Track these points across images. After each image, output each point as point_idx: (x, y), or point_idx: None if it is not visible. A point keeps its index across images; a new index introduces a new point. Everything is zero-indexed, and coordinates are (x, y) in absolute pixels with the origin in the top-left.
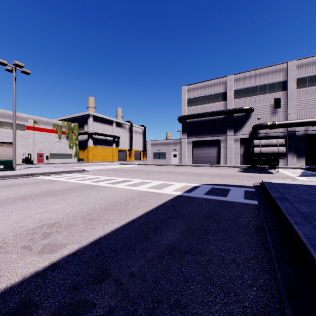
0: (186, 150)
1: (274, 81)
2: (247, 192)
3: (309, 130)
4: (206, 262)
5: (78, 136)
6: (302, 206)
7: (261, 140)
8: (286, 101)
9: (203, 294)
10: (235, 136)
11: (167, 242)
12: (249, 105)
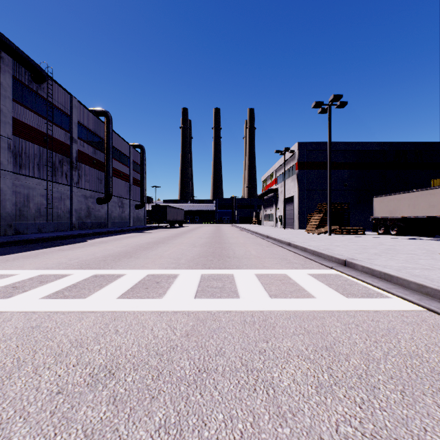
0: None
1: None
2: None
3: None
4: None
5: None
6: None
7: None
8: None
9: None
10: None
11: None
12: None
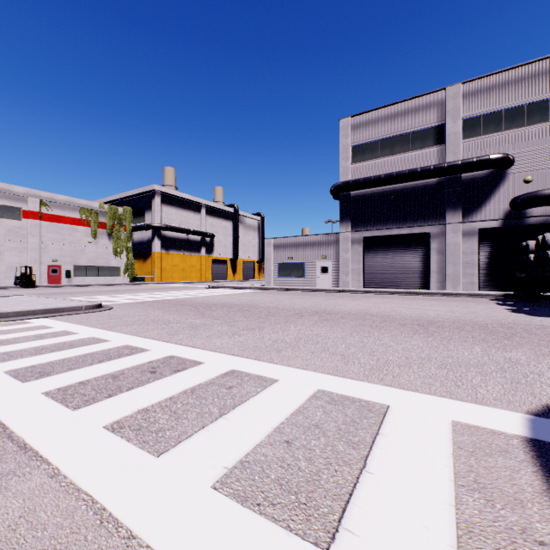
0: (349, 258)
1: None
2: None
3: None
4: None
5: (135, 232)
6: None
7: None
8: None
9: None
10: (466, 223)
11: None
12: (501, 151)
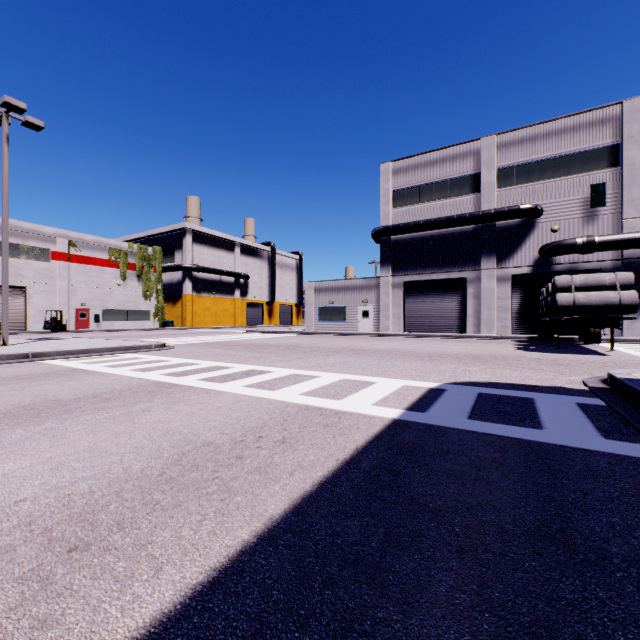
0: (390, 303)
1: (590, 145)
2: (592, 412)
3: None
4: None
5: (163, 273)
6: None
7: (575, 276)
8: (618, 191)
9: None
10: (499, 269)
11: None
12: (531, 201)
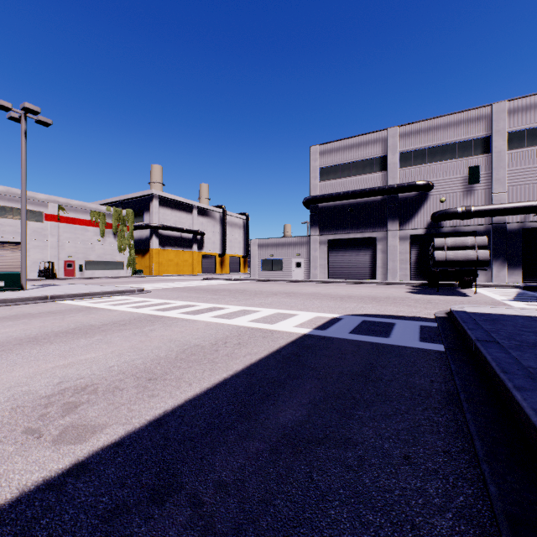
0: (317, 256)
1: (468, 137)
2: (425, 329)
3: (530, 221)
4: (356, 461)
5: (134, 231)
6: (525, 355)
7: (448, 239)
8: (489, 172)
9: (353, 525)
10: (401, 231)
11: (286, 422)
12: (425, 178)
